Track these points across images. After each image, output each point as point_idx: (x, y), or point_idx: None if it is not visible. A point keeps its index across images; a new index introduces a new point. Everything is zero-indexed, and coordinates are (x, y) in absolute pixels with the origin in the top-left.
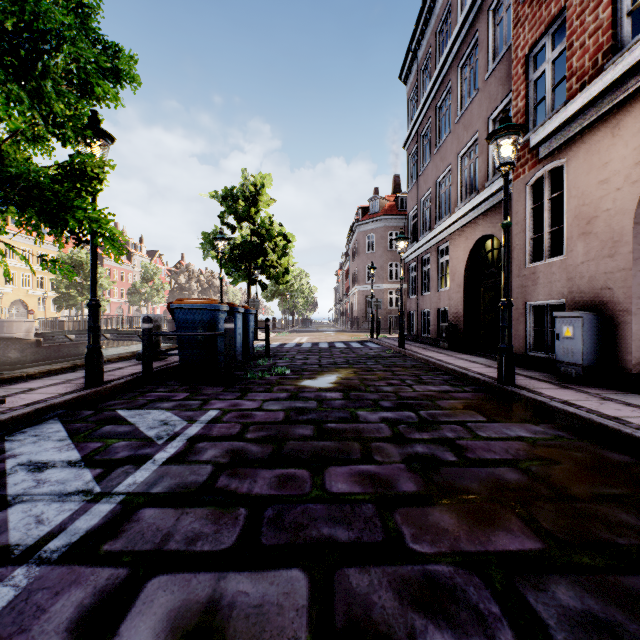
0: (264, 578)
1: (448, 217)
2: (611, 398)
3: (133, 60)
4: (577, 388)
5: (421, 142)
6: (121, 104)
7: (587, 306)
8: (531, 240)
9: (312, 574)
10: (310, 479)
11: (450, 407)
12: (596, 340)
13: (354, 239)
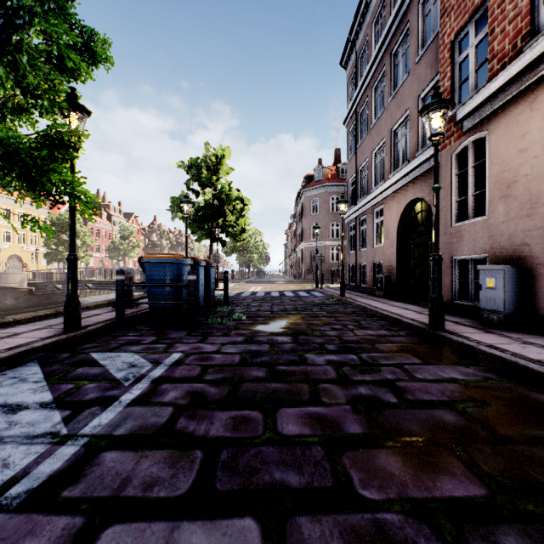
0: (217, 528)
1: (382, 183)
2: (531, 342)
3: (107, 43)
4: (500, 333)
5: (359, 119)
6: (91, 77)
7: (507, 260)
8: (456, 202)
9: (264, 523)
10: (263, 421)
11: (388, 350)
12: (516, 290)
13: (301, 203)
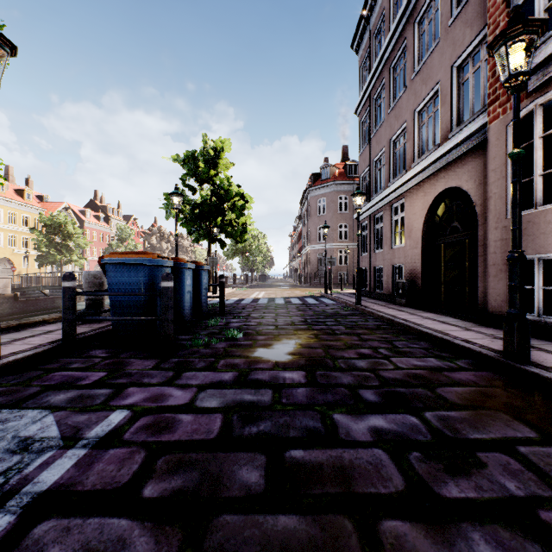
0: None
1: (404, 174)
2: None
3: None
4: None
5: (373, 105)
6: None
7: None
8: None
9: None
10: None
11: (463, 403)
12: None
13: (307, 203)
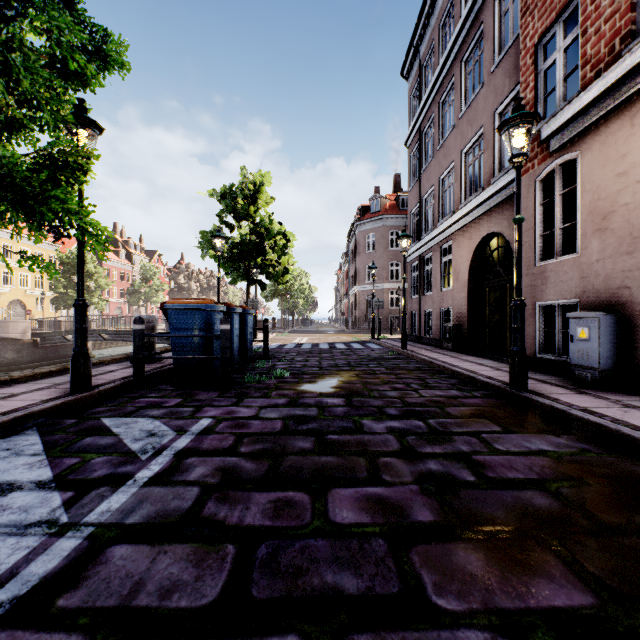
0: None
1: (451, 215)
2: (634, 405)
3: (123, 46)
4: (595, 394)
5: (423, 139)
6: (101, 83)
7: (603, 306)
8: (541, 237)
9: None
10: (310, 505)
11: (461, 415)
12: (614, 342)
13: (354, 239)
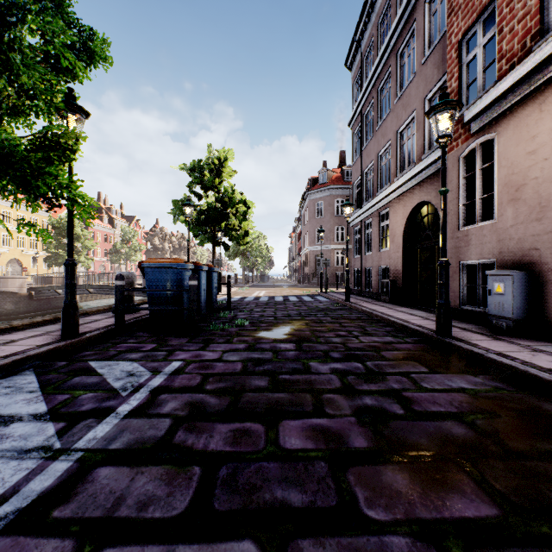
0: None
1: (388, 186)
2: (541, 350)
3: (106, 43)
4: (508, 340)
5: (364, 121)
6: (88, 77)
7: (516, 265)
8: (464, 206)
9: (264, 547)
10: (264, 434)
11: (394, 358)
12: (525, 296)
13: (305, 206)
